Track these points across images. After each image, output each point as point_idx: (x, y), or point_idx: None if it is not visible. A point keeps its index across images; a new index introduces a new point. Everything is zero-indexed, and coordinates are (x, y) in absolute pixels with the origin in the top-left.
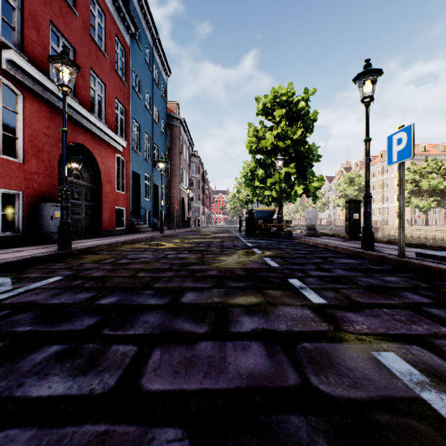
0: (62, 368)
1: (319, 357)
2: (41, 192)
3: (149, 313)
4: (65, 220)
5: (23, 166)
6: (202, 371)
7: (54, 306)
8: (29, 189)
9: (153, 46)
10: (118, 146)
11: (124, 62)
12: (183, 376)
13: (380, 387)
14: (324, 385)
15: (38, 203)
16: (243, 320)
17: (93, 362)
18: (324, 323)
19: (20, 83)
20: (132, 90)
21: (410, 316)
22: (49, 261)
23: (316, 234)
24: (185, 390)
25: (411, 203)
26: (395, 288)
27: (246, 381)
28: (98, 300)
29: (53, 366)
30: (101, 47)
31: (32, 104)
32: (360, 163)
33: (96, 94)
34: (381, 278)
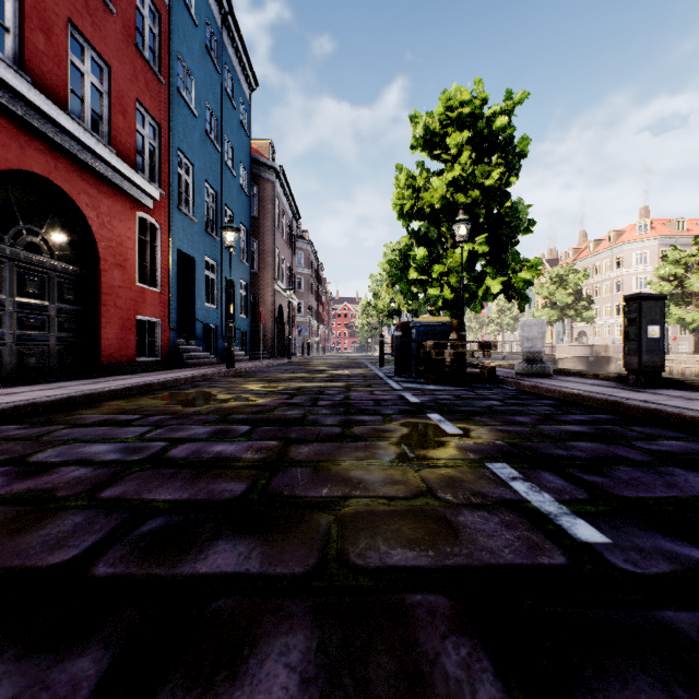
0: None
1: None
2: None
3: None
4: None
5: None
6: None
7: None
8: None
9: (223, 28)
10: (141, 196)
11: (158, 37)
12: None
13: None
14: None
15: None
16: None
17: None
18: None
19: None
20: (175, 96)
21: None
22: None
23: (545, 371)
24: None
25: (670, 316)
26: None
27: None
28: None
29: None
30: None
31: None
32: (574, 252)
33: (86, 80)
34: None
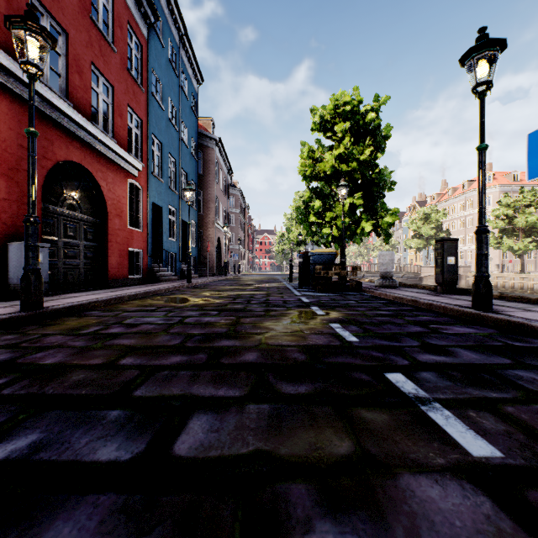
0: None
1: None
2: (14, 227)
3: (74, 508)
4: (31, 266)
5: None
6: None
7: None
8: None
9: (180, 44)
10: (131, 169)
11: (140, 60)
12: None
13: None
14: None
15: (10, 242)
16: None
17: None
18: None
19: None
20: (151, 98)
21: None
22: None
23: (393, 284)
24: None
25: (503, 245)
26: None
27: None
28: None
29: None
30: (107, 36)
31: None
32: (437, 196)
33: (100, 98)
34: None
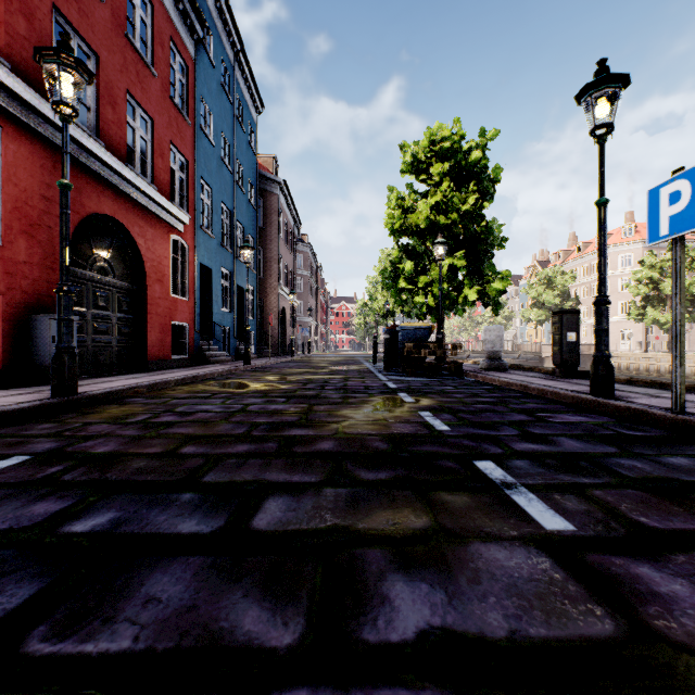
0: None
1: None
2: (36, 296)
3: (169, 565)
4: (64, 344)
5: (2, 250)
6: None
7: None
8: (14, 290)
9: (235, 63)
10: (174, 222)
11: (185, 85)
12: None
13: None
14: None
15: (31, 314)
16: (393, 592)
17: None
18: (596, 603)
19: None
20: (198, 132)
21: None
22: (29, 419)
23: (502, 367)
24: None
25: (646, 317)
26: None
27: None
28: (69, 522)
29: None
30: (145, 57)
31: (19, 145)
32: (564, 253)
33: (137, 134)
34: (657, 459)
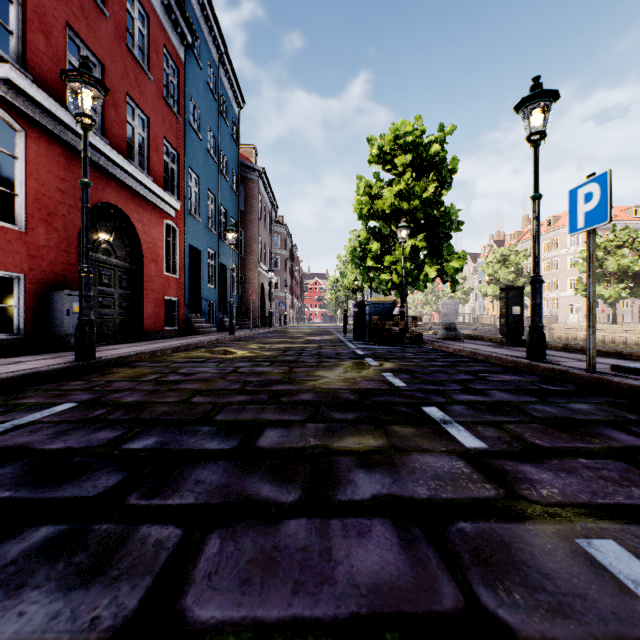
0: (49, 572)
1: (489, 551)
2: (53, 275)
3: (205, 465)
4: (85, 316)
5: (25, 236)
6: (291, 578)
7: (56, 454)
8: (35, 270)
9: (219, 64)
10: (167, 208)
11: (176, 86)
12: (258, 590)
13: (607, 614)
14: (506, 608)
15: (49, 291)
16: (357, 478)
17: (105, 559)
18: (488, 483)
19: (21, 114)
20: (188, 128)
21: (624, 470)
22: (61, 378)
23: (457, 337)
24: (261, 620)
25: None
26: (590, 423)
27: (368, 600)
28: (127, 443)
29: (34, 569)
30: (142, 64)
31: (39, 145)
32: (518, 234)
33: (135, 132)
34: (565, 405)
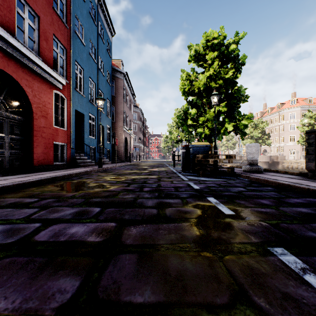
0: None
1: None
2: None
3: None
4: None
5: None
6: None
7: None
8: None
9: (98, 4)
10: (55, 82)
11: (65, 5)
12: None
13: None
14: None
15: None
16: None
17: None
18: None
19: None
20: (74, 34)
21: None
22: None
23: (259, 170)
24: None
25: None
26: None
27: None
28: None
29: None
30: None
31: None
32: (261, 113)
33: (26, 22)
34: None
